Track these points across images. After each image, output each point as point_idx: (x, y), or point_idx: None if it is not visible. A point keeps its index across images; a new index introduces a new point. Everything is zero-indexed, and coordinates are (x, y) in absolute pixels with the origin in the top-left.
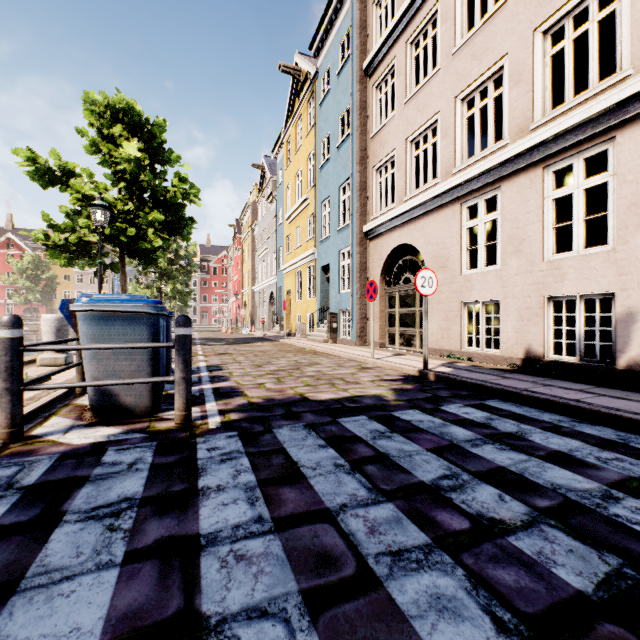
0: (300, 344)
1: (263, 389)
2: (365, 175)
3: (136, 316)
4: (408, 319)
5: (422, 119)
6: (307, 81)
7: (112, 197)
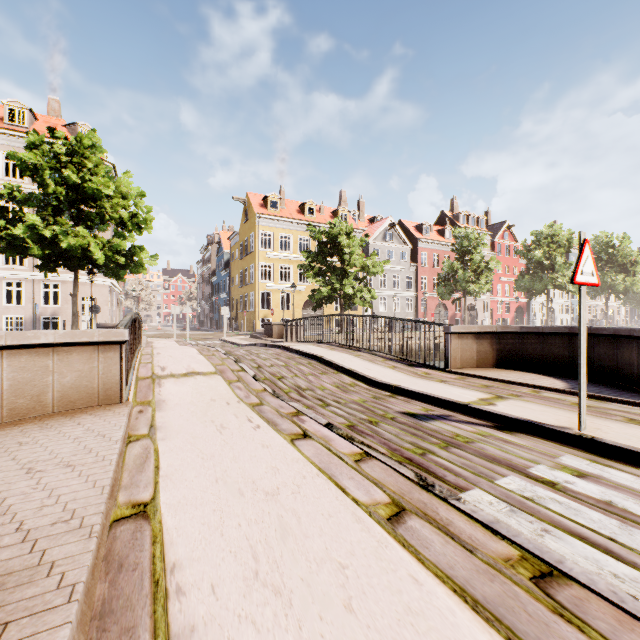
0: None
1: None
2: None
3: None
4: None
5: None
6: None
7: None
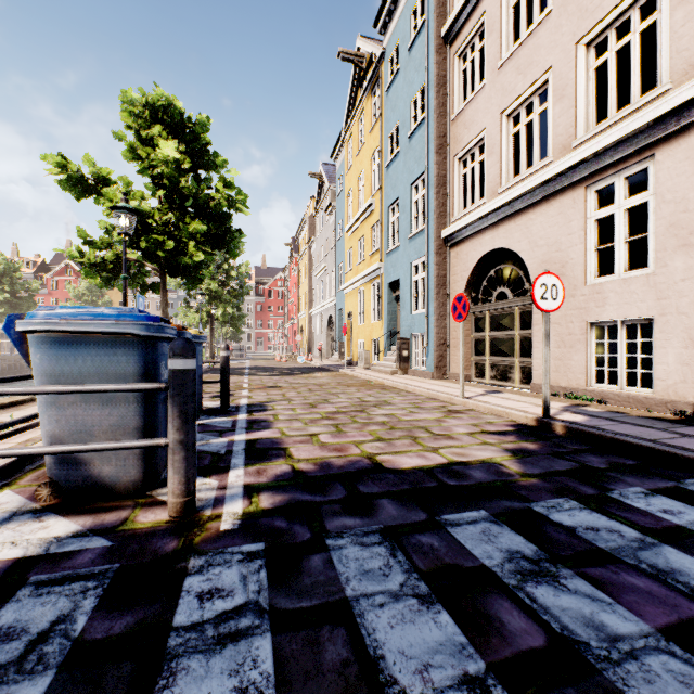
0: (363, 376)
1: (315, 445)
2: (444, 167)
3: (118, 340)
4: (503, 345)
5: (525, 82)
6: (371, 67)
7: (148, 206)
